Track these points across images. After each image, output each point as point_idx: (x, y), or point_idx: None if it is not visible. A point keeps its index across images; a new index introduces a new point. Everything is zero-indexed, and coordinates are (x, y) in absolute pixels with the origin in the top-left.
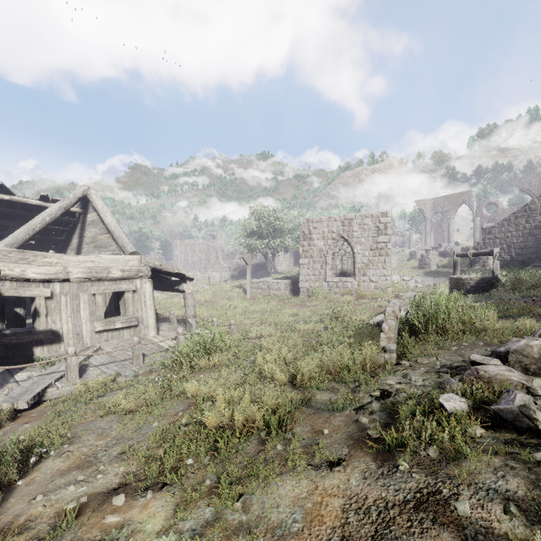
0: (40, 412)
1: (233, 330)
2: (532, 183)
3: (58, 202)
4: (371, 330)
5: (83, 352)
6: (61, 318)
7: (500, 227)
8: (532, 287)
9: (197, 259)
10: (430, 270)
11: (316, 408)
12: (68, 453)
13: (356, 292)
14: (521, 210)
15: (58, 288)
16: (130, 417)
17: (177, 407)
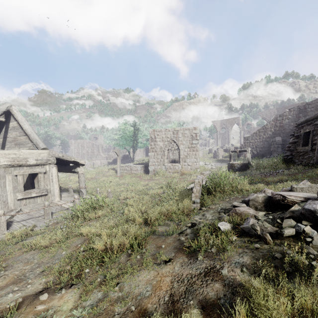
0: None
1: (110, 195)
2: (267, 114)
3: None
4: (188, 192)
5: (8, 213)
6: None
7: (252, 137)
8: (265, 168)
9: (85, 152)
10: (219, 159)
11: (158, 235)
12: (4, 276)
13: (180, 171)
14: (261, 128)
15: None
16: (46, 250)
17: (77, 242)
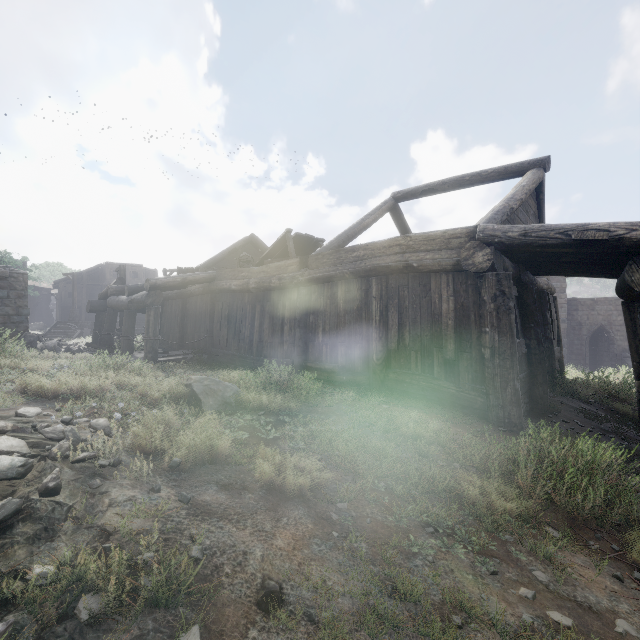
0: None
1: None
2: None
3: None
4: None
5: None
6: None
7: None
8: None
9: None
10: None
11: None
12: None
13: None
14: None
15: None
16: None
17: None
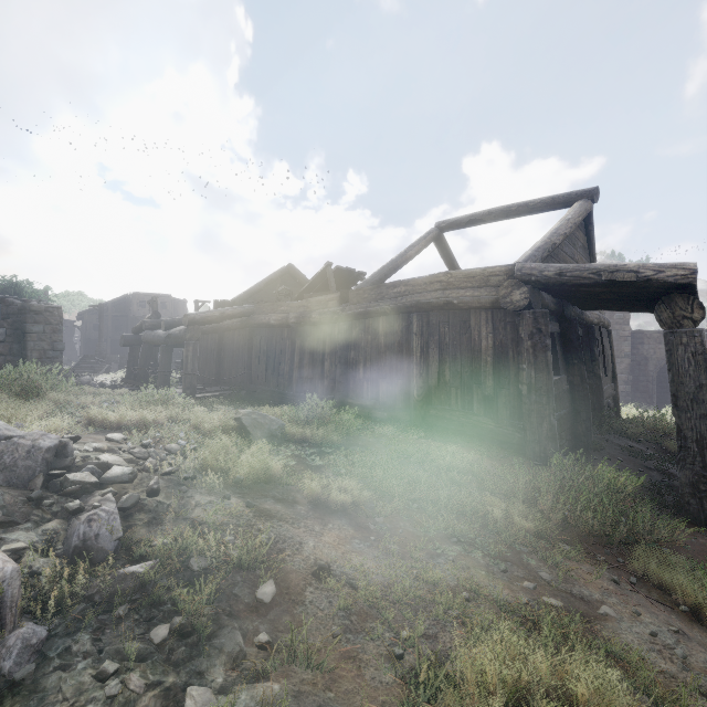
0: None
1: None
2: None
3: None
4: None
5: None
6: None
7: None
8: None
9: None
10: None
11: None
12: None
13: None
14: None
15: None
16: None
17: None
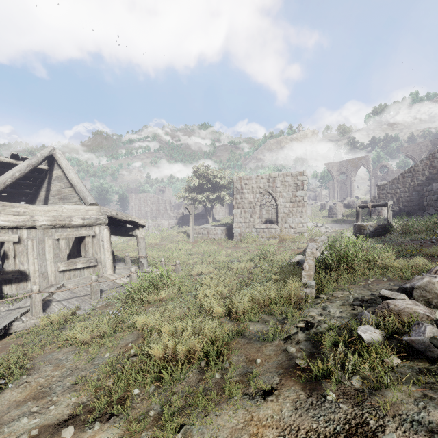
0: (5, 344)
1: (178, 268)
2: (415, 150)
3: (27, 160)
4: (293, 267)
5: (47, 289)
6: (28, 260)
7: (391, 185)
8: (418, 232)
9: (149, 209)
10: (337, 218)
11: (249, 338)
12: (25, 384)
13: (279, 236)
14: (407, 171)
15: (25, 234)
16: (85, 348)
17: (128, 339)
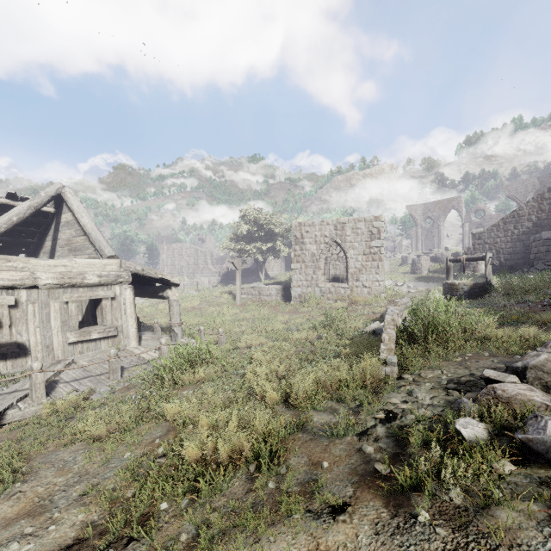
0: None
1: (222, 339)
2: (518, 189)
3: (28, 200)
4: (367, 338)
5: (53, 367)
6: (28, 329)
7: (489, 233)
8: (525, 293)
9: (185, 263)
10: (422, 275)
11: (313, 433)
12: (19, 494)
13: (349, 297)
14: (509, 215)
15: (25, 296)
16: (99, 445)
17: (155, 433)
